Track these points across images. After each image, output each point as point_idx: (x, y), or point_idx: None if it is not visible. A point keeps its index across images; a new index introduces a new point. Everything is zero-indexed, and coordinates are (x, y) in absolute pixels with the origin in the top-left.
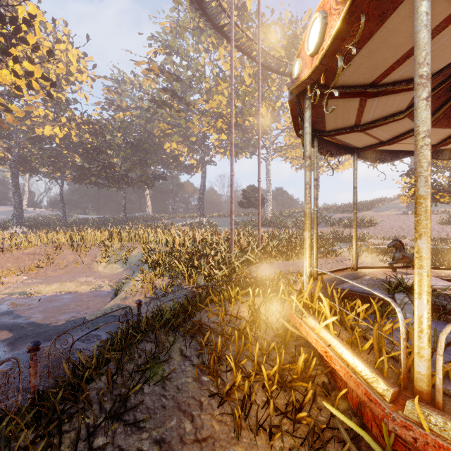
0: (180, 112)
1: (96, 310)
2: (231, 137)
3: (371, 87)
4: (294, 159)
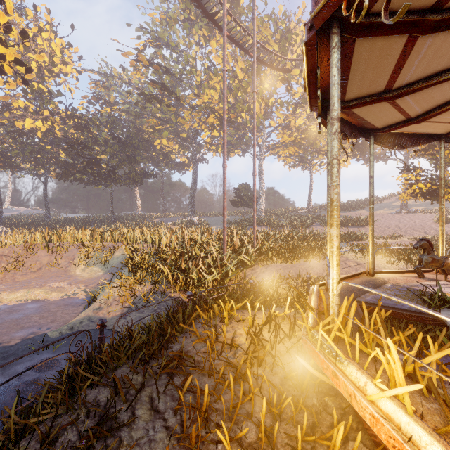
0: (170, 106)
1: (62, 323)
2: (223, 124)
3: (432, 12)
4: (287, 157)
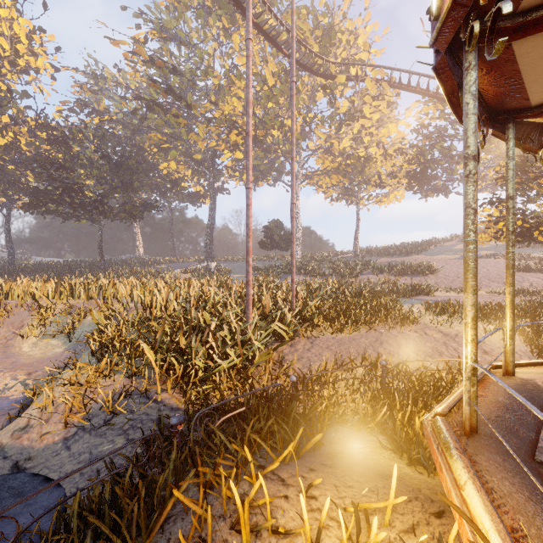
0: (178, 117)
1: None
2: (247, 123)
3: None
4: (329, 188)
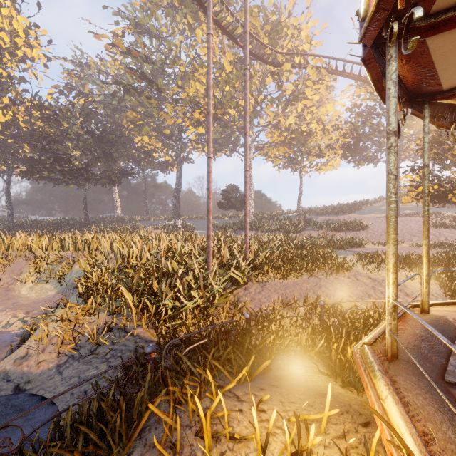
0: (150, 99)
1: None
2: (208, 103)
3: None
4: (276, 158)
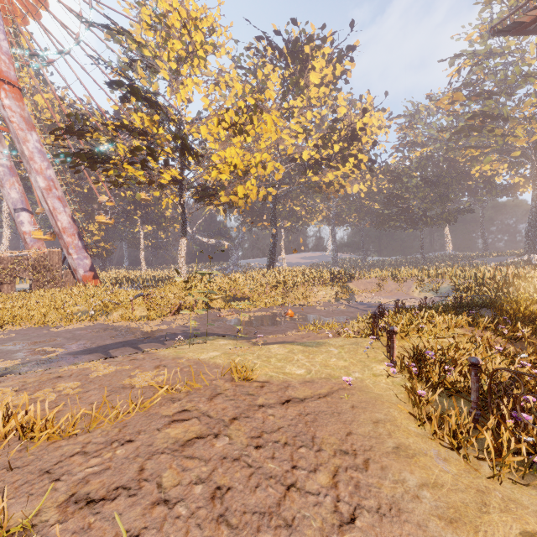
0: (493, 131)
1: None
2: None
3: None
4: None
